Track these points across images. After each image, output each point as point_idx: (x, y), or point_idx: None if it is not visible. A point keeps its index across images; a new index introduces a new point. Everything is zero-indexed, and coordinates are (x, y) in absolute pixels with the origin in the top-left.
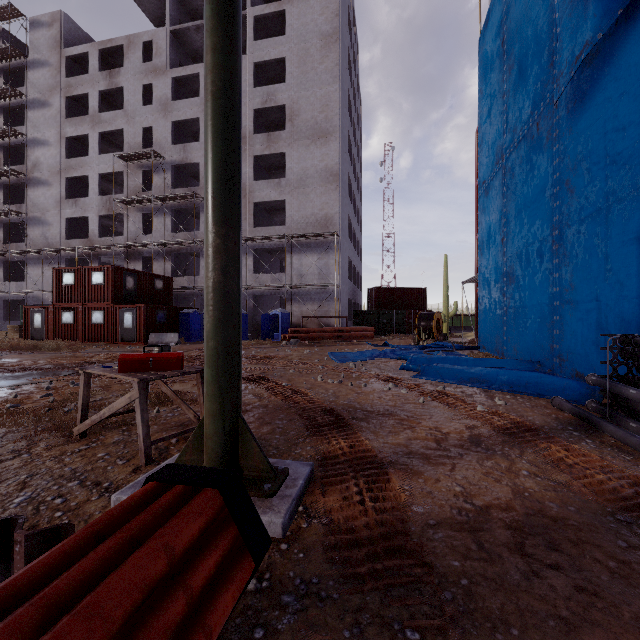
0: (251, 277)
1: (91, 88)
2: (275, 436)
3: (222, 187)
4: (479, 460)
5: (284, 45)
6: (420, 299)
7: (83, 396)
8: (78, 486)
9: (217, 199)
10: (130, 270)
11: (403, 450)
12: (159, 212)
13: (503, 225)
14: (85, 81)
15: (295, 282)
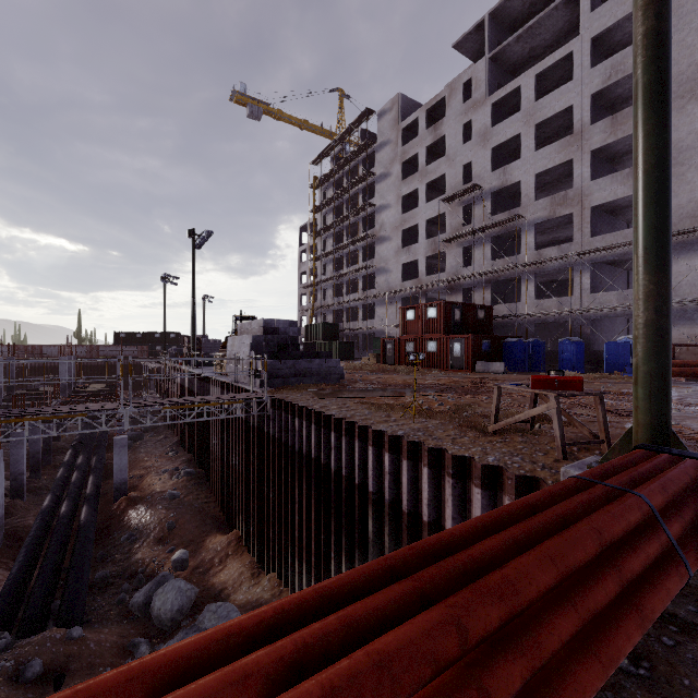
0: (587, 298)
1: (420, 147)
2: None
3: (655, 243)
4: None
5: None
6: None
7: (496, 404)
8: (521, 460)
9: (650, 254)
10: (457, 303)
11: None
12: (478, 243)
13: None
14: (415, 143)
15: None
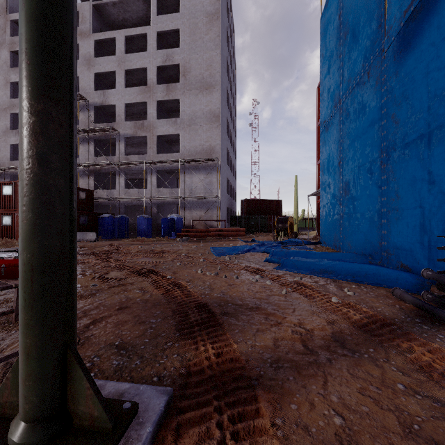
0: (154, 191)
1: None
2: (144, 340)
3: (38, 47)
4: (349, 368)
5: (179, 20)
6: (277, 208)
7: None
8: None
9: (31, 63)
10: None
11: (271, 356)
12: (84, 141)
13: (340, 152)
14: None
15: (187, 194)
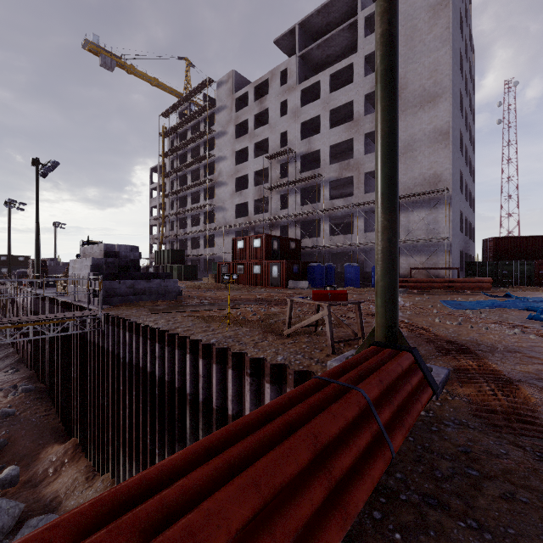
0: (361, 235)
1: (249, 115)
2: None
3: (388, 190)
4: None
5: None
6: None
7: (289, 313)
8: (302, 358)
9: (385, 198)
10: (275, 236)
11: (532, 376)
12: (291, 192)
13: None
14: (246, 111)
15: (402, 237)
